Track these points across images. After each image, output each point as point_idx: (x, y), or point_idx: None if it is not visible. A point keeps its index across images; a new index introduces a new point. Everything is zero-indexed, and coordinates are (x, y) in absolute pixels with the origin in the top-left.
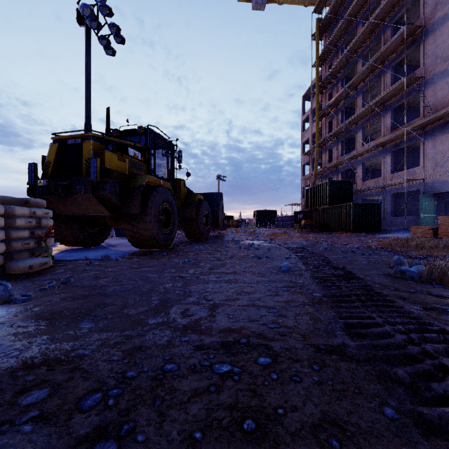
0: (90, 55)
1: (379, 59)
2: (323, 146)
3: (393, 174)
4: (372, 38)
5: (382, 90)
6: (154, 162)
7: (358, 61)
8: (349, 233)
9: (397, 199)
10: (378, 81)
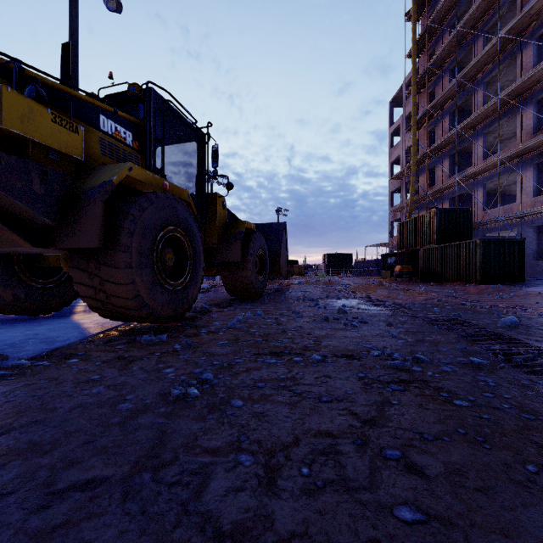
0: (76, 3)
1: (515, 30)
2: (421, 165)
3: (536, 197)
4: (501, 3)
5: (518, 76)
6: (162, 155)
7: (476, 40)
8: (482, 286)
9: (541, 234)
10: (508, 65)
